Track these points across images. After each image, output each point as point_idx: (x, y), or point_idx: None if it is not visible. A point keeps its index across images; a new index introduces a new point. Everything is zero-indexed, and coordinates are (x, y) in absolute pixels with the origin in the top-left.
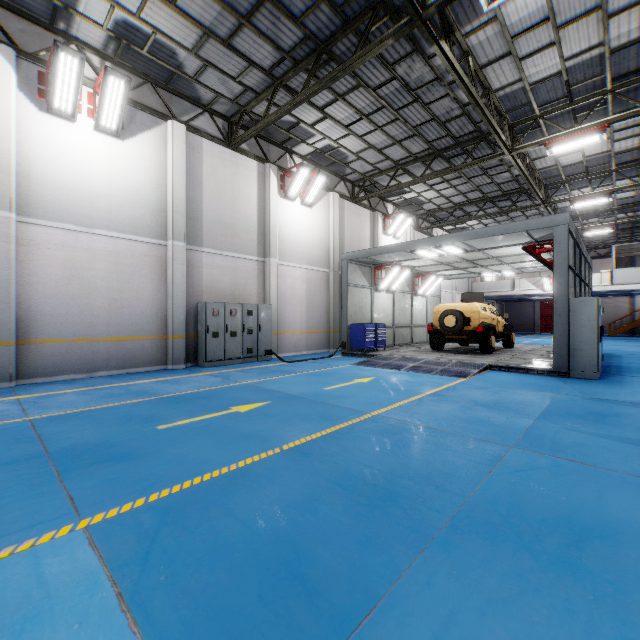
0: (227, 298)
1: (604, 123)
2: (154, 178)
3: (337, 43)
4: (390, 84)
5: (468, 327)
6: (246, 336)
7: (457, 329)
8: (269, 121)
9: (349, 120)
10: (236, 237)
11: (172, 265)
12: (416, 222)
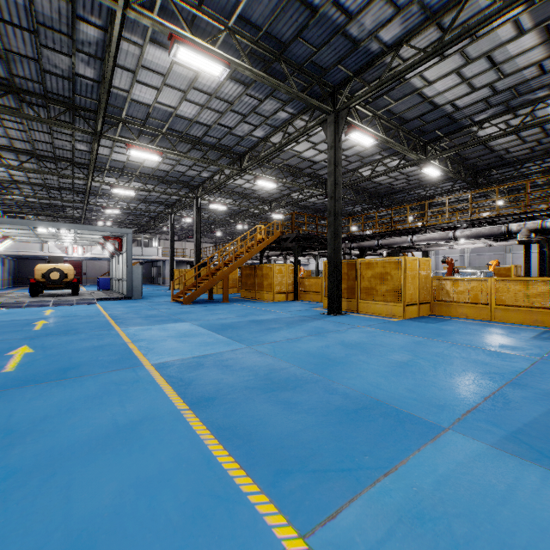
0: None
1: (135, 188)
2: None
3: (31, 96)
4: None
5: (66, 279)
6: None
7: (61, 281)
8: None
9: None
10: None
11: None
12: None
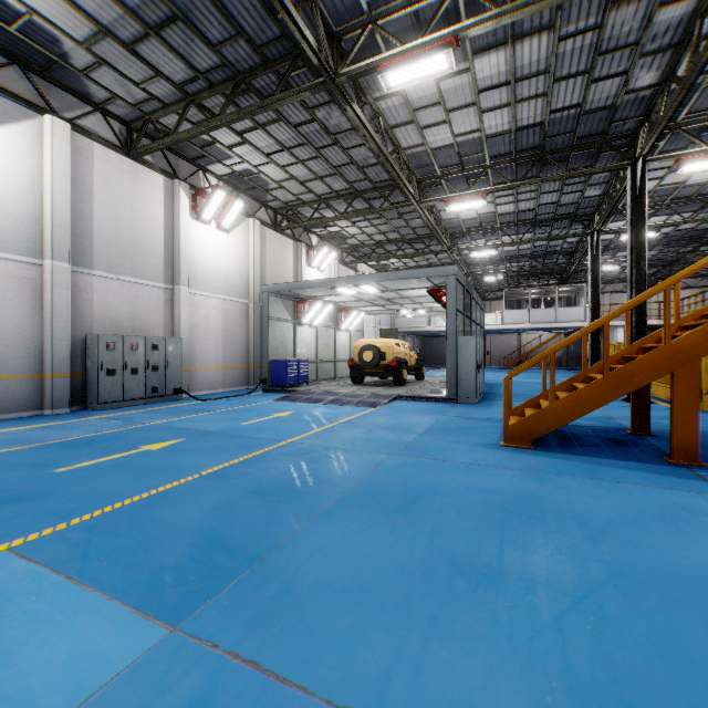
0: (126, 330)
1: (486, 192)
2: (25, 182)
3: (256, 78)
4: (310, 124)
5: (384, 361)
6: (150, 373)
7: (374, 363)
8: (180, 138)
9: (270, 149)
10: (137, 260)
11: (51, 289)
12: (341, 255)
